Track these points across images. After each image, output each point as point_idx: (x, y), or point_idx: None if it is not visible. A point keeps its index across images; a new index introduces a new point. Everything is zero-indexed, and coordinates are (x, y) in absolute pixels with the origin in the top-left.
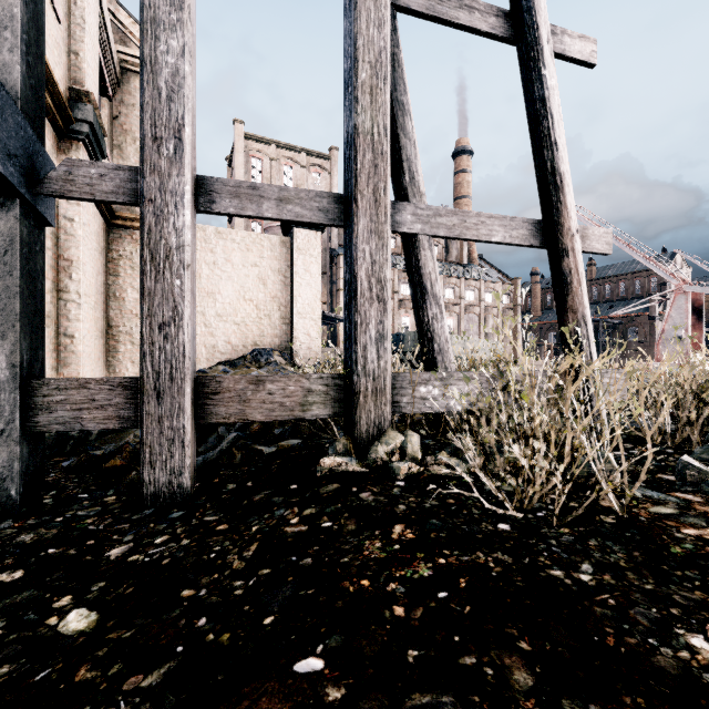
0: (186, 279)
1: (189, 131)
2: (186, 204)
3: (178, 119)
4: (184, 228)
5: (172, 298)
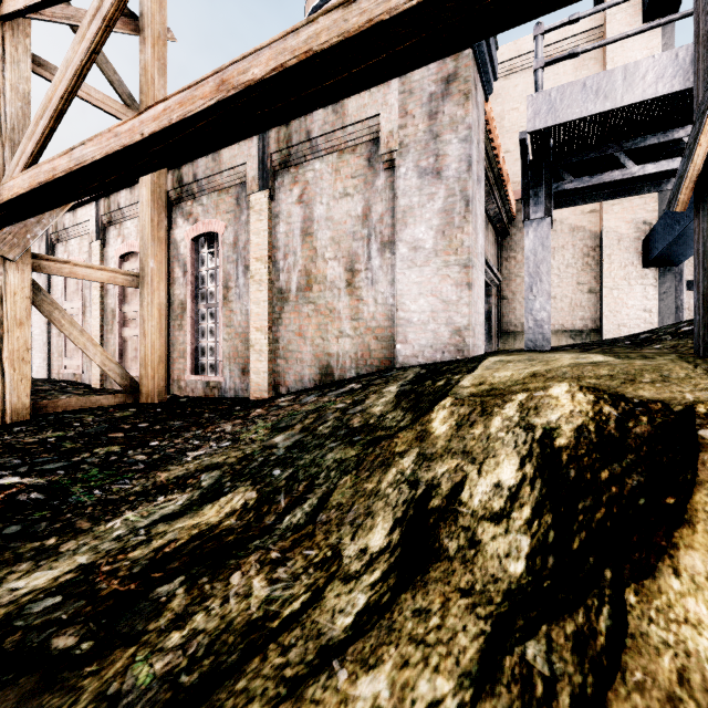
0: (683, 313)
1: (684, 272)
2: (683, 292)
3: (681, 270)
4: (683, 299)
5: (679, 318)
